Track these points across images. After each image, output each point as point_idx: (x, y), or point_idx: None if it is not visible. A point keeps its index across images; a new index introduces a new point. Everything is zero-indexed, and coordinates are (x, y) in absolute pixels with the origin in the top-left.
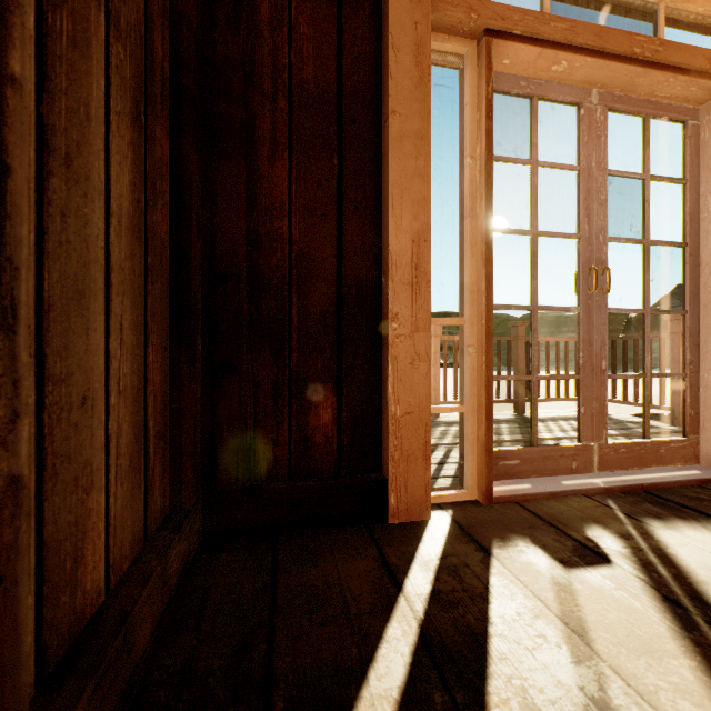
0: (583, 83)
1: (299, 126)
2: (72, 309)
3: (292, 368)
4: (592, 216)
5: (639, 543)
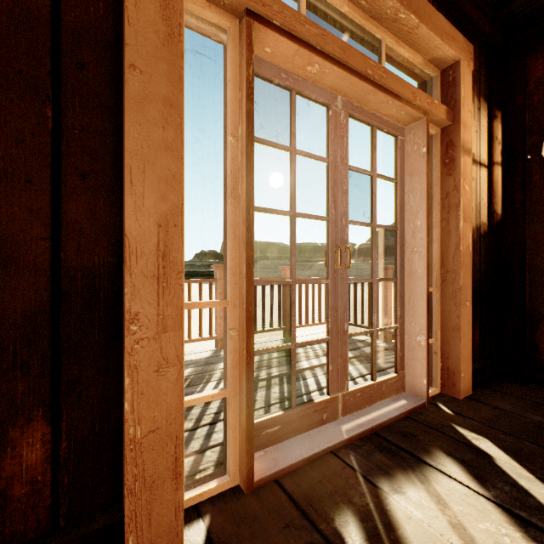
0: (331, 89)
1: None
2: None
3: None
4: (338, 202)
5: (377, 527)
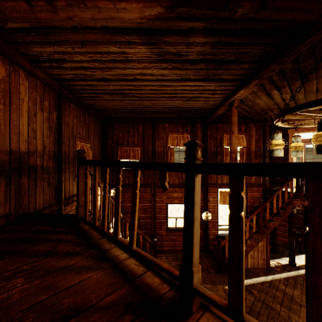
0: None
1: None
2: None
3: None
4: None
5: None
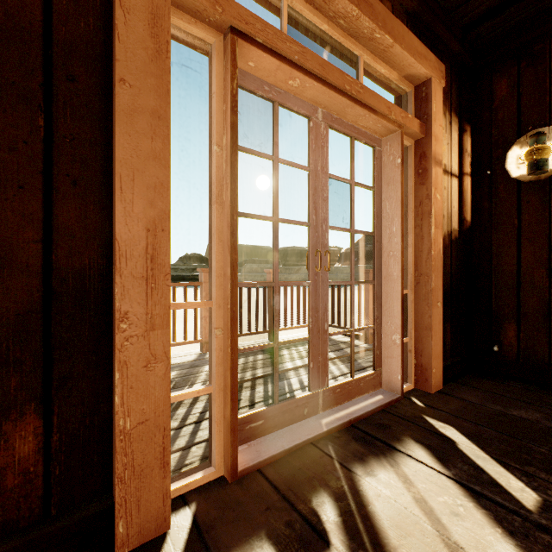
0: (312, 101)
1: None
2: None
3: None
4: (318, 208)
5: (350, 505)
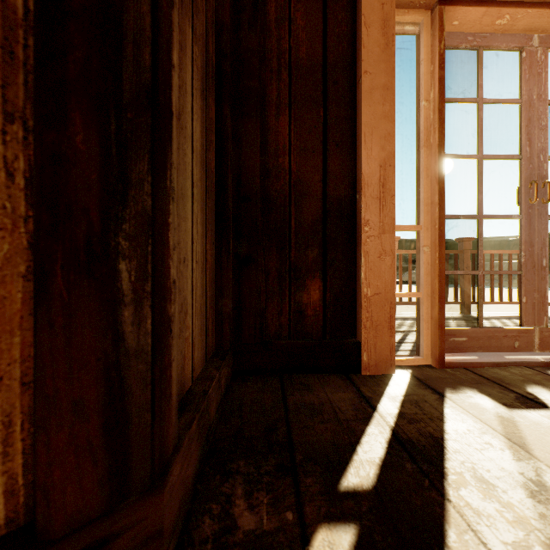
0: (525, 31)
1: (296, 90)
2: (180, 204)
3: (291, 261)
4: (533, 139)
5: None
